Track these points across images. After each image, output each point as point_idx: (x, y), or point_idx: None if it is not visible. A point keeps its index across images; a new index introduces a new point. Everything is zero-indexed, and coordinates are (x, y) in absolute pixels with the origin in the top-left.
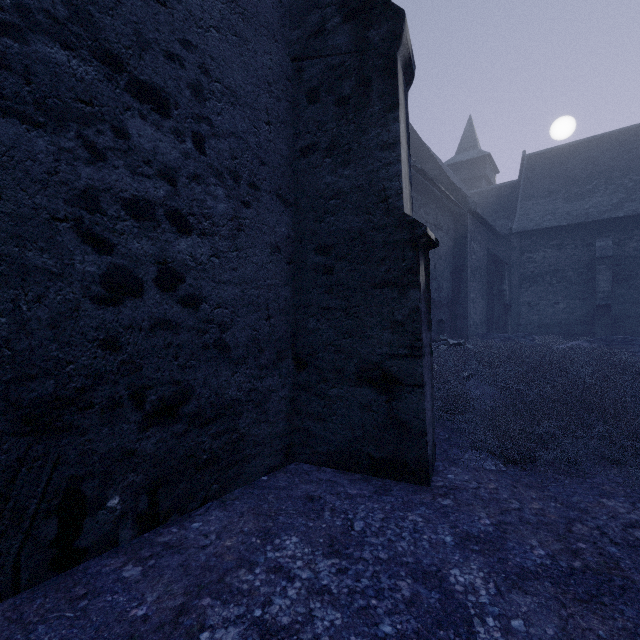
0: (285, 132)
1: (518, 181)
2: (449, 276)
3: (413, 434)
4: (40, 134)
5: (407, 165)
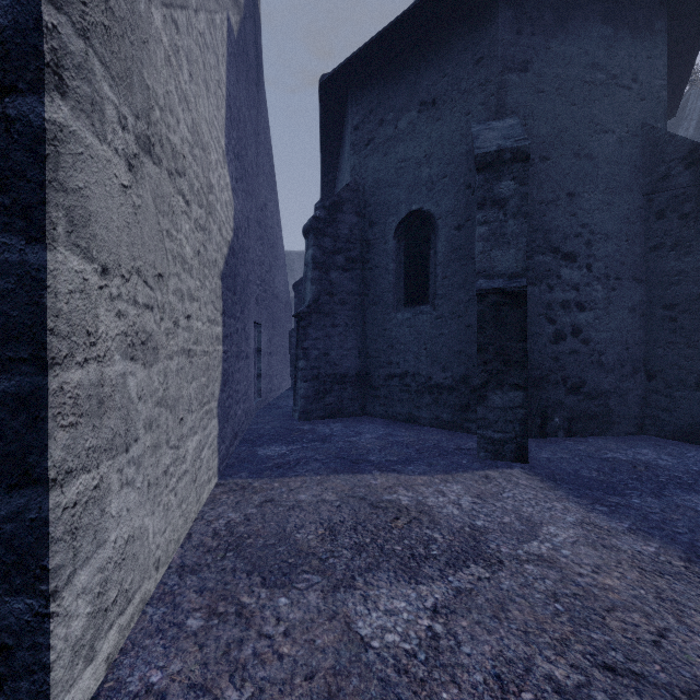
0: (638, 240)
1: None
2: None
3: None
4: (536, 288)
5: None
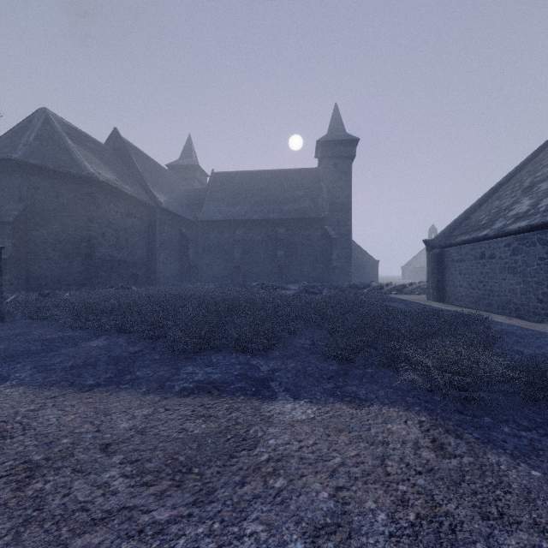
0: None
1: (207, 188)
2: (144, 246)
3: None
4: None
5: None
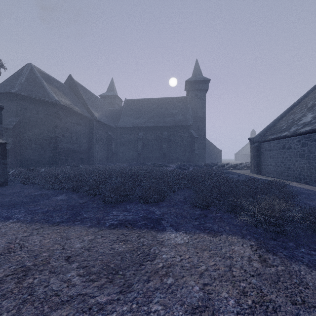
0: None
1: (122, 108)
2: (86, 142)
3: None
4: None
5: None
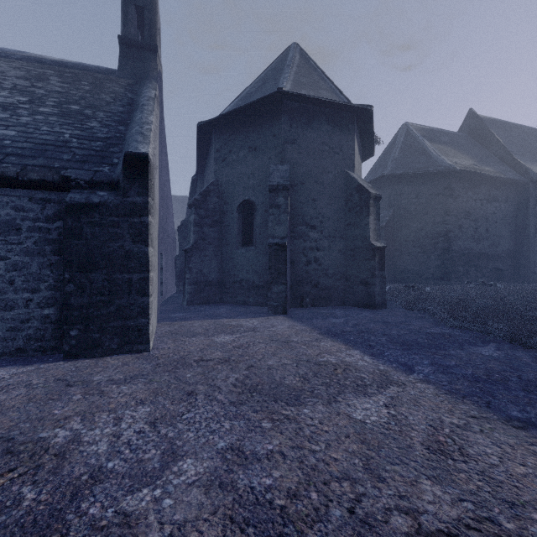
0: (342, 220)
1: None
2: (510, 234)
3: (372, 297)
4: (298, 241)
5: (375, 226)
